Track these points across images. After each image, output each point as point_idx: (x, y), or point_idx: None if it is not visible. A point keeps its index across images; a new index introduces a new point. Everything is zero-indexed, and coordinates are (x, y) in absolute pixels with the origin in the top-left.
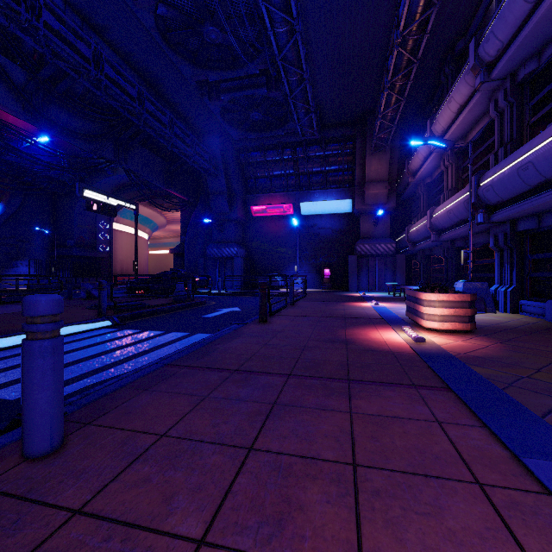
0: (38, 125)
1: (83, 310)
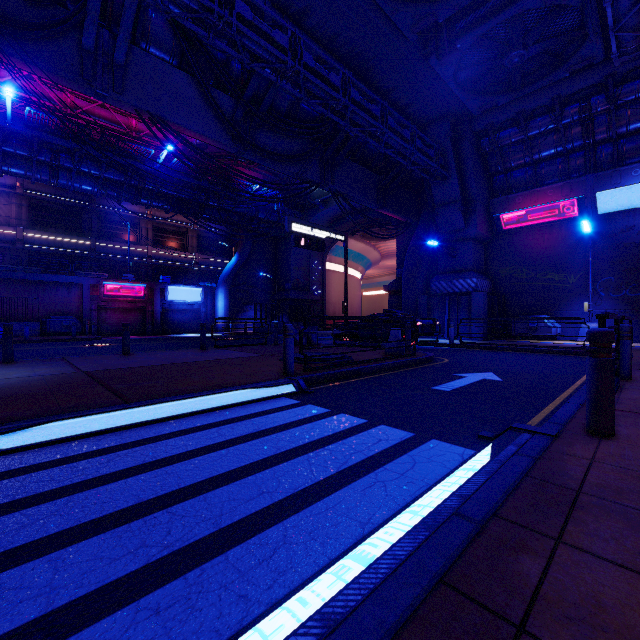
0: (246, 156)
1: (275, 361)
